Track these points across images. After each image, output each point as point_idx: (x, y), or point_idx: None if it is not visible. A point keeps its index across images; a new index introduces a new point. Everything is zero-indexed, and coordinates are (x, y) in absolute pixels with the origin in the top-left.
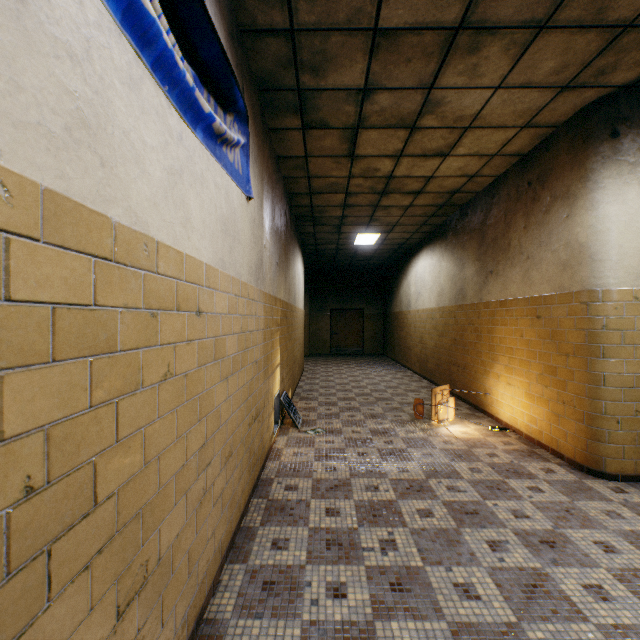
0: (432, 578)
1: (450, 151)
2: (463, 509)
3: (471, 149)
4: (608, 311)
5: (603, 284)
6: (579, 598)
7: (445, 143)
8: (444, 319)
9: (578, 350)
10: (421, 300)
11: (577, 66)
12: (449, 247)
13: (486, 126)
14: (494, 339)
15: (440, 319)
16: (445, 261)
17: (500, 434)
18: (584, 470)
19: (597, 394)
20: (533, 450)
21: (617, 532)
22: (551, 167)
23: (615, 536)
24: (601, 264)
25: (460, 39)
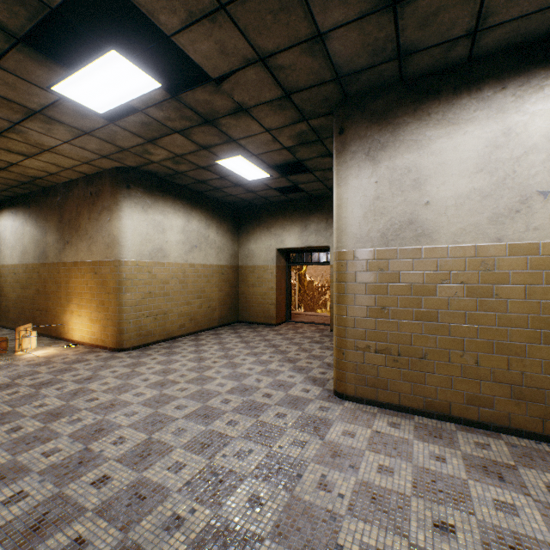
0: (20, 410)
1: (34, 156)
2: (42, 383)
3: (51, 160)
4: (127, 270)
5: (125, 257)
6: (97, 388)
7: (29, 151)
8: (29, 274)
9: (114, 290)
10: (2, 256)
11: (109, 152)
12: (34, 216)
13: (61, 154)
14: (71, 288)
15: (25, 274)
16: (30, 226)
17: (74, 348)
18: (117, 350)
19: (122, 311)
20: (93, 350)
21: (122, 366)
22: (103, 190)
23: (120, 367)
24: (124, 248)
25: (40, 116)
